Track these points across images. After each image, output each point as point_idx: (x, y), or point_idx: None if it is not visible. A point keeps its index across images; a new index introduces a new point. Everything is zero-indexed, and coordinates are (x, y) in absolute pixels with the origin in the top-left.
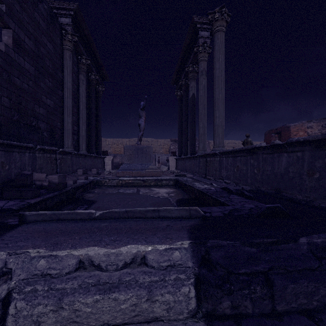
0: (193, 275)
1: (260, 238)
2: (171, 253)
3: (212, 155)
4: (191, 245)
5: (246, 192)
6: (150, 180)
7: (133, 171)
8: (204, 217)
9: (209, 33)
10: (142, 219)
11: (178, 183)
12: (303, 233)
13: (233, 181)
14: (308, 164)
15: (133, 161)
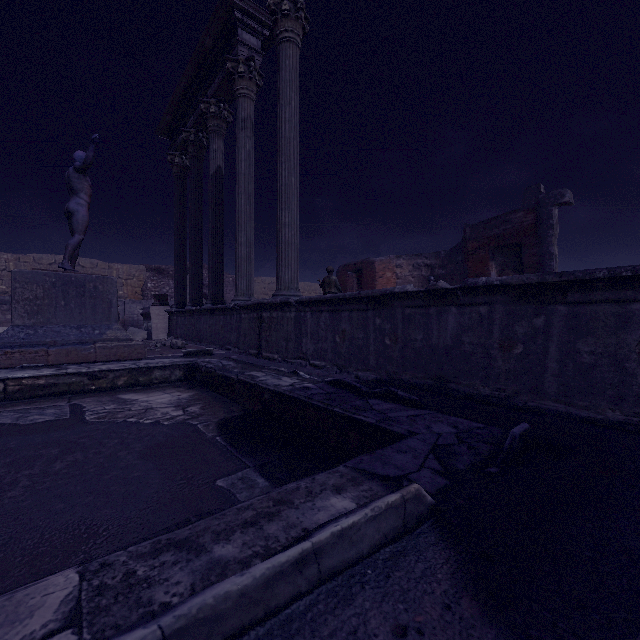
0: None
1: None
2: None
3: (276, 306)
4: None
5: (401, 392)
6: (113, 373)
7: (51, 348)
8: (434, 513)
9: (259, 42)
10: (260, 638)
11: (196, 374)
12: None
13: (333, 362)
14: (502, 328)
15: (50, 319)
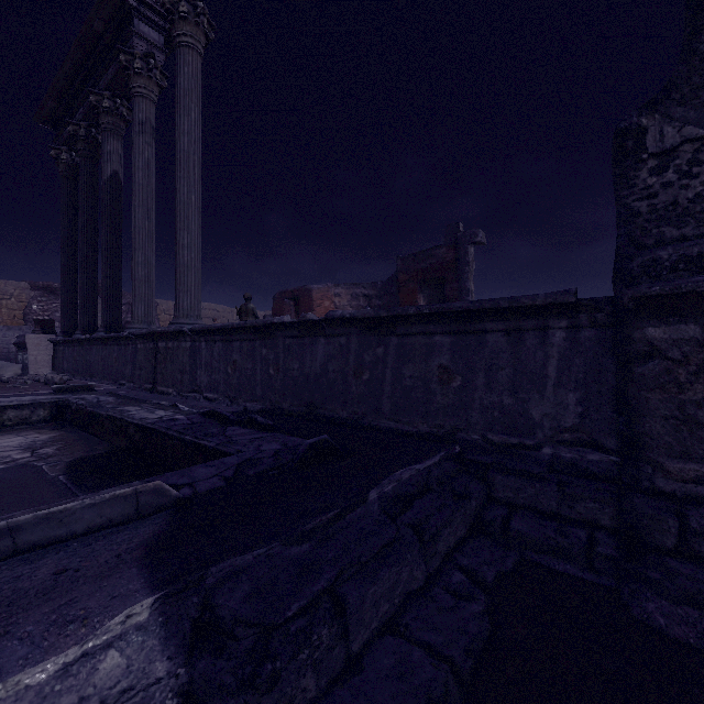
0: (173, 698)
1: (315, 516)
2: (91, 671)
3: (172, 336)
4: (160, 607)
5: (259, 418)
6: None
7: None
8: (179, 504)
9: (161, 38)
10: None
11: (66, 413)
12: (371, 482)
13: (225, 393)
14: (356, 357)
15: None
